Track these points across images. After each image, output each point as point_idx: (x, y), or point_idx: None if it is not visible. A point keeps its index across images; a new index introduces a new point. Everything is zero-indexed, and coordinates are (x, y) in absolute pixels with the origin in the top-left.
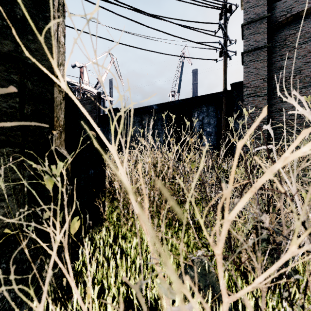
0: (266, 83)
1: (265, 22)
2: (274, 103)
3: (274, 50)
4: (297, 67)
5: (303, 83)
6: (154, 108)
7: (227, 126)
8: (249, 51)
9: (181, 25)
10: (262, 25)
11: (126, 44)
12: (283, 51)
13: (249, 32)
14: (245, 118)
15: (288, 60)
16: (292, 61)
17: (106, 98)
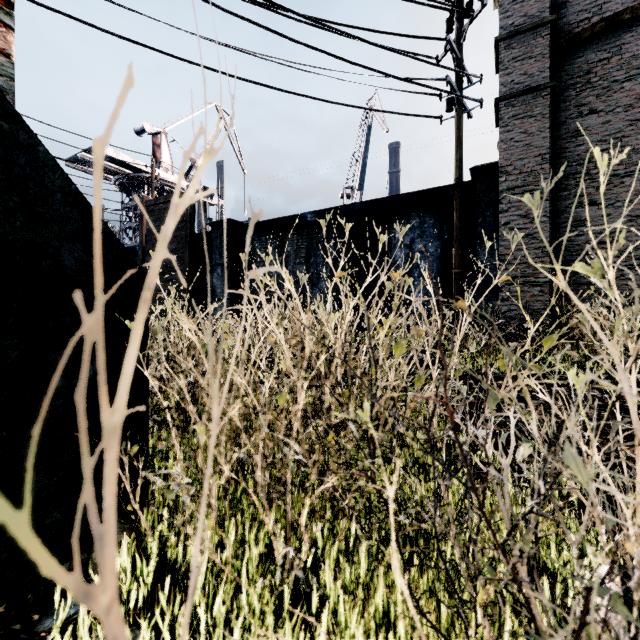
0: (548, 164)
1: (545, 34)
2: (565, 209)
3: (565, 95)
4: (614, 132)
5: (626, 166)
6: (309, 220)
7: (463, 257)
8: (511, 96)
9: (365, 40)
10: (540, 40)
11: (247, 80)
12: (583, 97)
13: (512, 55)
14: (502, 241)
15: (594, 116)
16: (604, 119)
17: (210, 201)
